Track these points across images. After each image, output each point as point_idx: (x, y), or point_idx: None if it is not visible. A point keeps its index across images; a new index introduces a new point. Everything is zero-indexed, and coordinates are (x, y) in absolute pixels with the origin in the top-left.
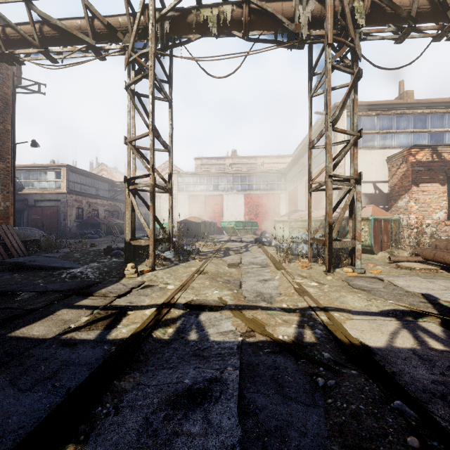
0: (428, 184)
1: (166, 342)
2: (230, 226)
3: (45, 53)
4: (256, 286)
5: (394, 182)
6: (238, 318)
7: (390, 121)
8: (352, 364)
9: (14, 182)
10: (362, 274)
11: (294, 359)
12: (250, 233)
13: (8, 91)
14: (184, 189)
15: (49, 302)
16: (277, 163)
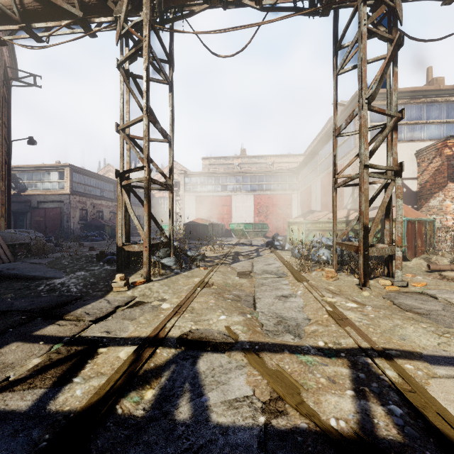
0: None
1: (138, 424)
2: (239, 228)
3: (27, 29)
4: (274, 306)
5: (425, 179)
6: (256, 370)
7: (419, 110)
8: None
9: (9, 181)
10: (404, 288)
11: None
12: (260, 236)
13: None
14: (191, 190)
15: (1, 330)
16: (288, 162)
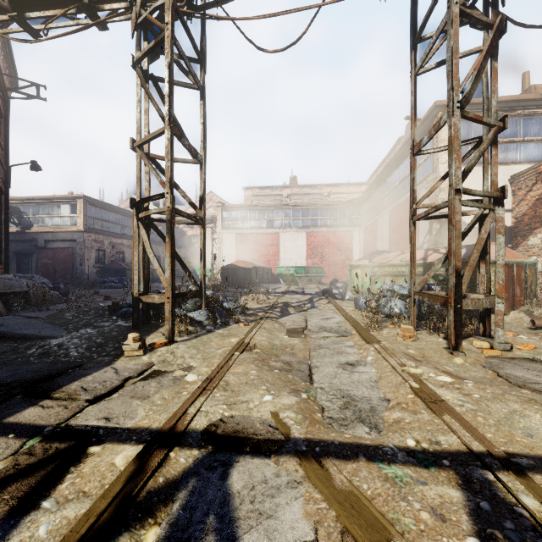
0: None
1: None
2: (289, 273)
3: (19, 19)
4: (338, 379)
5: (523, 211)
6: (317, 490)
7: (514, 125)
8: None
9: (7, 215)
10: (507, 352)
11: None
12: (314, 282)
13: None
14: (230, 226)
15: None
16: (347, 193)
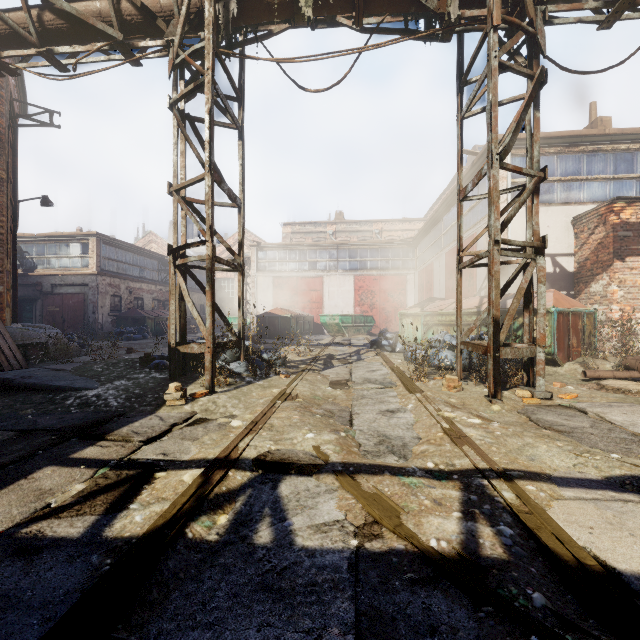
0: (639, 258)
1: (212, 548)
2: (334, 322)
3: (47, 54)
4: (377, 423)
5: (585, 255)
6: (349, 493)
7: (577, 162)
8: (596, 622)
9: (15, 257)
10: (547, 401)
11: (468, 603)
12: (363, 333)
13: (1, 120)
14: (267, 268)
15: (28, 452)
16: (402, 230)
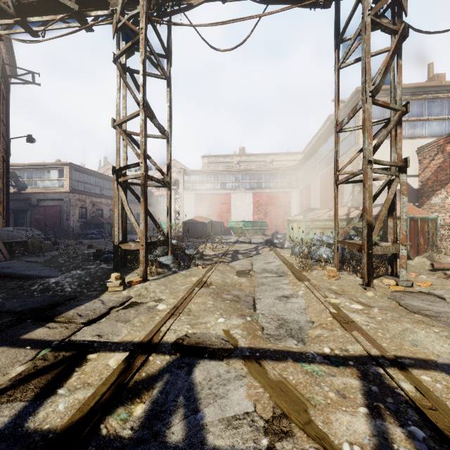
0: None
1: (124, 448)
2: (239, 226)
3: (22, 23)
4: (275, 307)
5: (427, 176)
6: (257, 381)
7: (421, 107)
8: None
9: (8, 179)
10: (409, 288)
11: None
12: (259, 234)
13: None
14: (190, 188)
15: None
16: (287, 160)
